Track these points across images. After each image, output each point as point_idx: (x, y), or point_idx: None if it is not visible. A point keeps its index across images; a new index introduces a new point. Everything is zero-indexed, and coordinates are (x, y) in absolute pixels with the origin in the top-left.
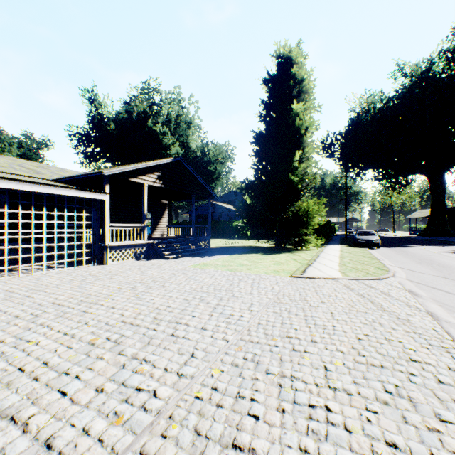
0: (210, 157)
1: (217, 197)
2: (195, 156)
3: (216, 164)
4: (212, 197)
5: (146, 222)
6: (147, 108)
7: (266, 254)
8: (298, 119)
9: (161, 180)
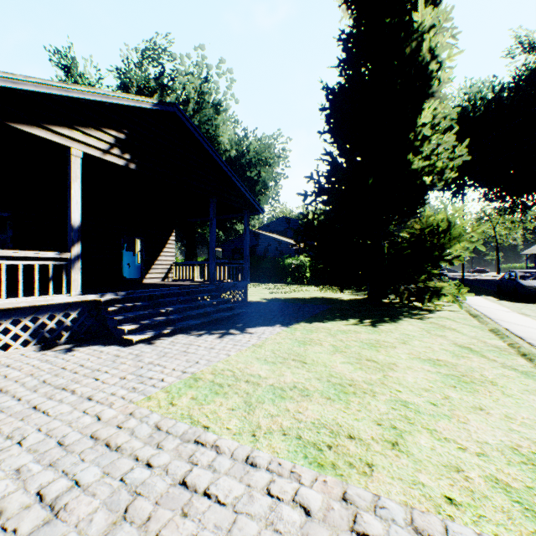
0: (251, 157)
1: (260, 208)
2: (227, 157)
3: (260, 170)
4: (252, 208)
5: (76, 249)
6: (151, 79)
7: (370, 324)
8: (427, 40)
9: (126, 151)
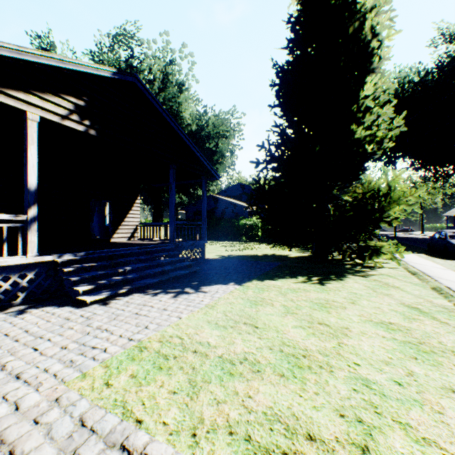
0: (209, 130)
1: (216, 174)
2: (189, 131)
3: (217, 142)
4: (209, 174)
5: (32, 211)
6: (121, 61)
7: (318, 282)
8: (369, 19)
9: (86, 117)
